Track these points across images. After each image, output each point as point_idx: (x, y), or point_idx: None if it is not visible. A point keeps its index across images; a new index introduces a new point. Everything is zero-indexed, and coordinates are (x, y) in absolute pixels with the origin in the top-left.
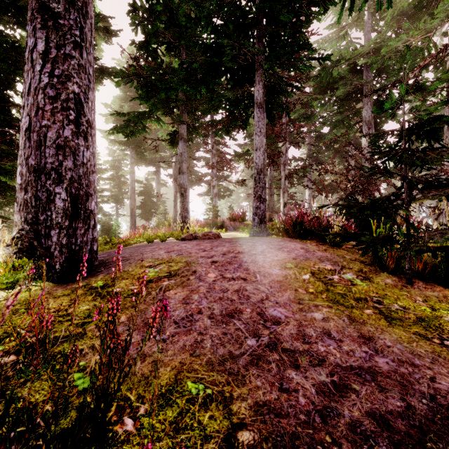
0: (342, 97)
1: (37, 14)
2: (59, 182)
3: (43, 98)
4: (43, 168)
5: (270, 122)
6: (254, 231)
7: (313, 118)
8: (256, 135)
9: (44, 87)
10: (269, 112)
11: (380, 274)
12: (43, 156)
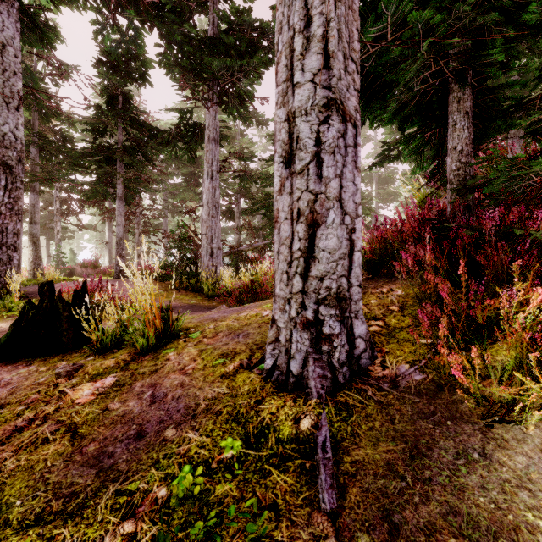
0: (187, 173)
1: (1, 166)
2: (15, 251)
3: (5, 209)
4: (4, 244)
5: (127, 204)
6: (117, 275)
7: (165, 184)
8: (118, 216)
9: (6, 203)
10: (127, 199)
11: (172, 289)
12: (5, 237)
